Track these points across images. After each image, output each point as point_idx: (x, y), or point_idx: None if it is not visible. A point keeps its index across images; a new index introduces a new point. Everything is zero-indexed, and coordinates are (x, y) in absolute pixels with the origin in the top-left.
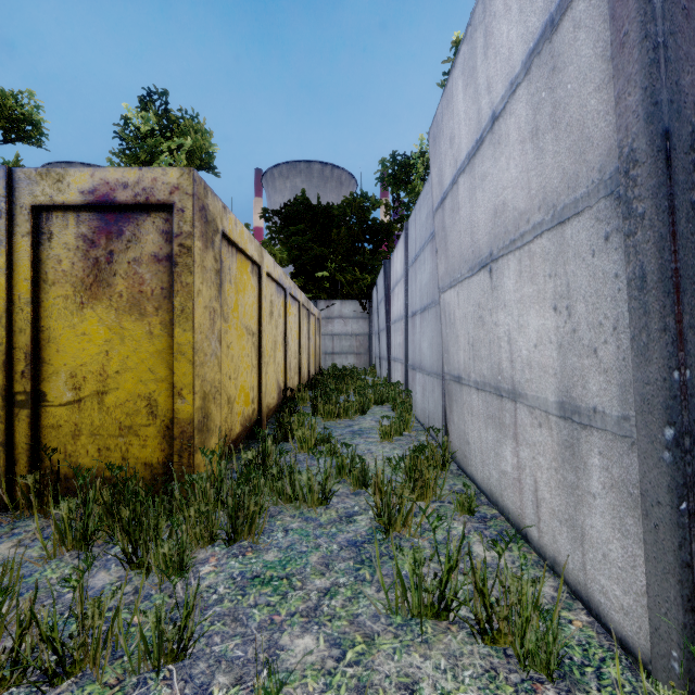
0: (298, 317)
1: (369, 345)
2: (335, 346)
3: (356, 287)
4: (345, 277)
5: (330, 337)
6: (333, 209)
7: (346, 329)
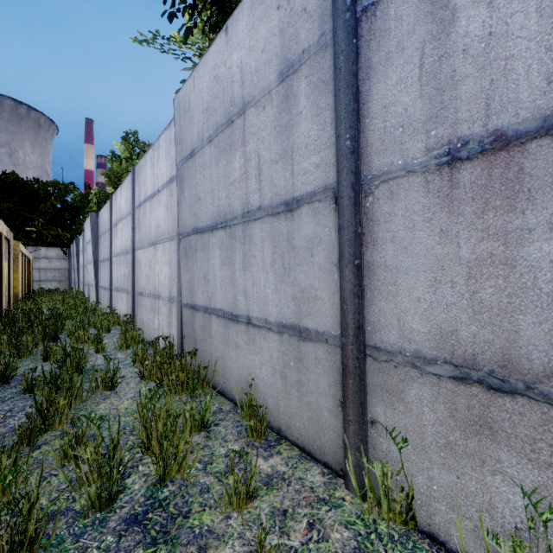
0: (27, 264)
1: (69, 276)
2: (41, 276)
3: (59, 239)
4: (50, 232)
5: (38, 270)
6: (40, 184)
7: (51, 265)
